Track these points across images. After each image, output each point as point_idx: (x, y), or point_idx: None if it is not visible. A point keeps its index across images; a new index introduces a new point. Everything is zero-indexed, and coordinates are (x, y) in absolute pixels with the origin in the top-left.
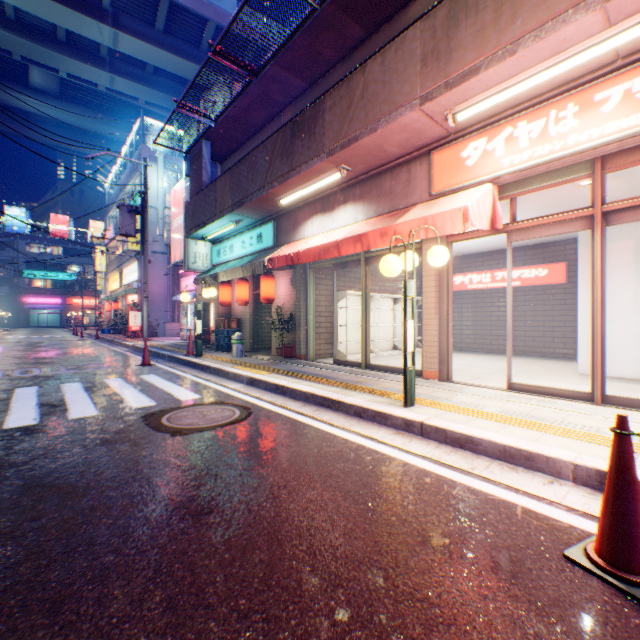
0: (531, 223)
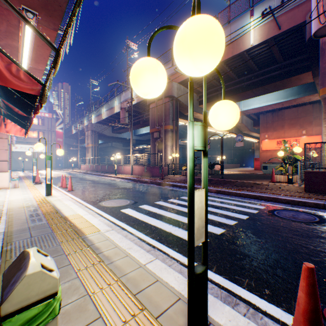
0: None
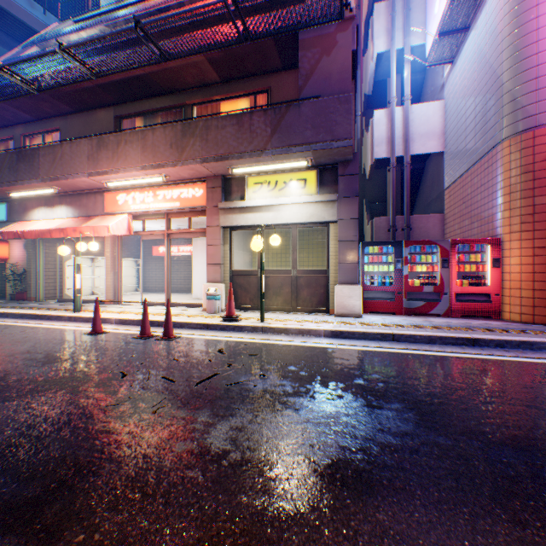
0: (149, 233)
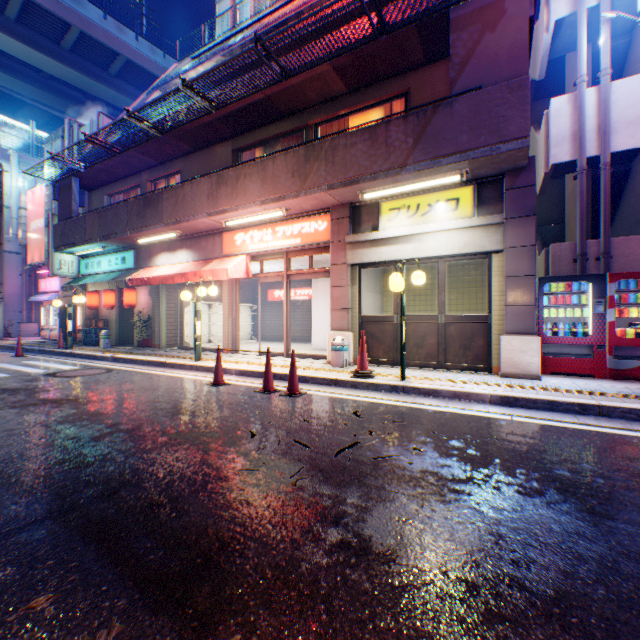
0: (267, 275)
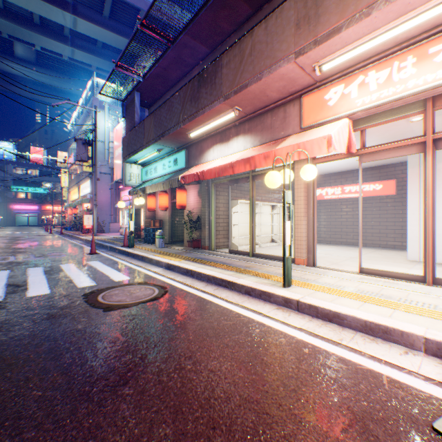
0: (377, 148)
